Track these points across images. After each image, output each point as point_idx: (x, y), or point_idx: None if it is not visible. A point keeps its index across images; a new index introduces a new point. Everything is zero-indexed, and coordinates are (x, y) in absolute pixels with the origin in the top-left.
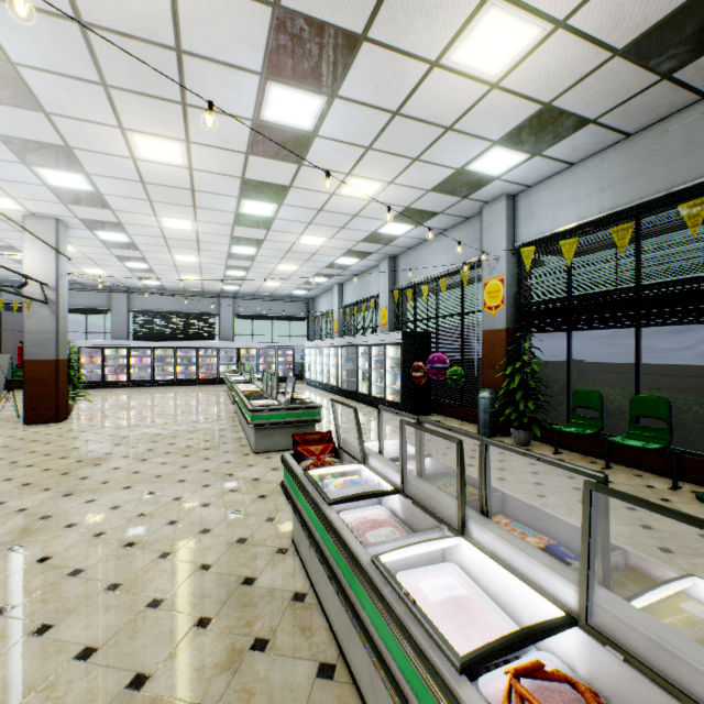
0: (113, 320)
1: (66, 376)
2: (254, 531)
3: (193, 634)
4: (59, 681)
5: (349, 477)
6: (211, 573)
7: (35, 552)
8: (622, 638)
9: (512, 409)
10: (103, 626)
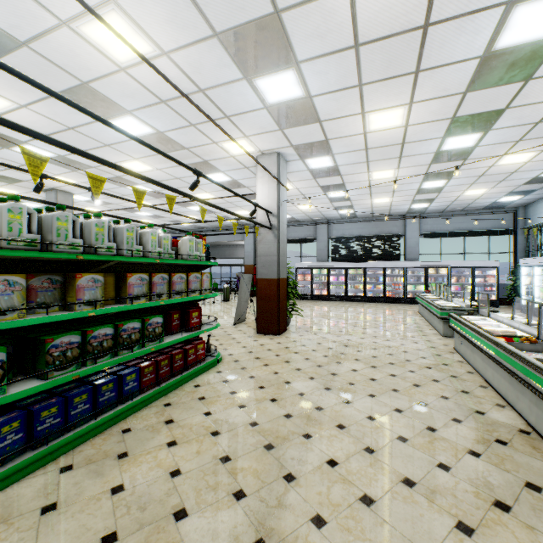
0: (317, 246)
1: (284, 293)
2: None
3: None
4: None
5: None
6: None
7: None
8: None
9: None
10: None
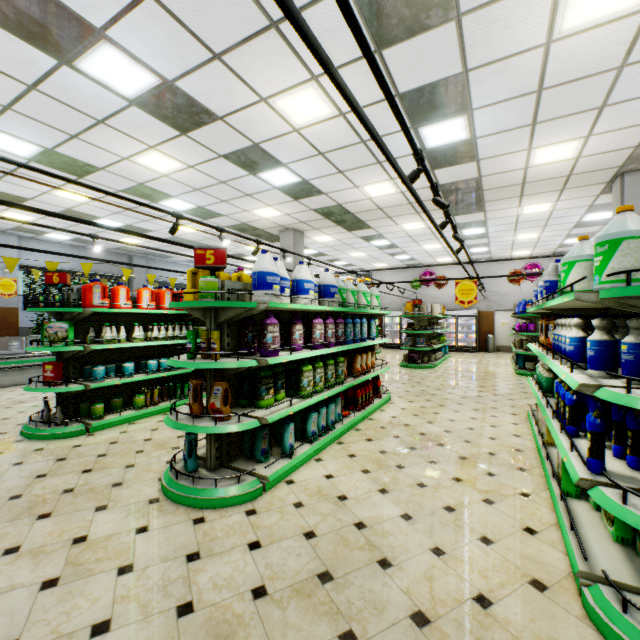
0: None
1: None
2: None
3: None
4: None
5: None
6: None
7: None
8: None
9: None
10: None
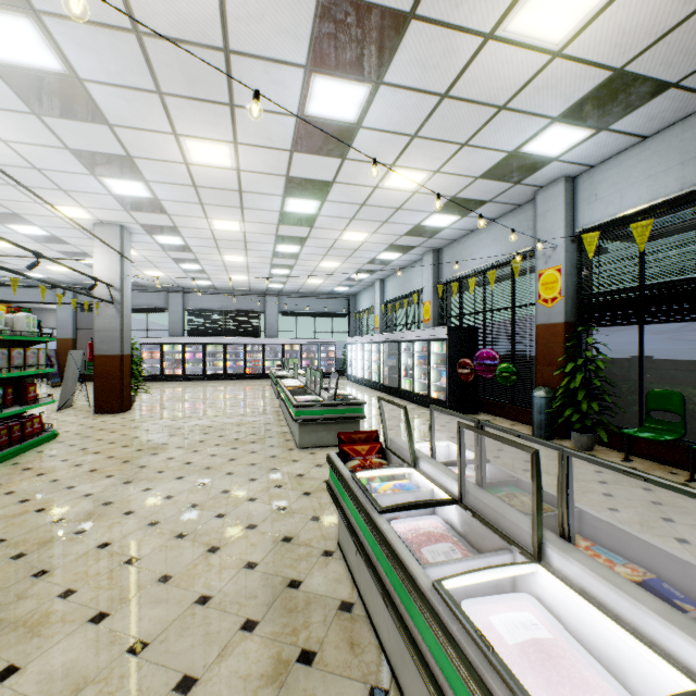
0: (170, 318)
1: (129, 370)
2: (299, 530)
3: (239, 637)
4: (112, 675)
5: (398, 482)
6: (257, 572)
7: (97, 537)
8: None
9: (572, 410)
10: (154, 620)
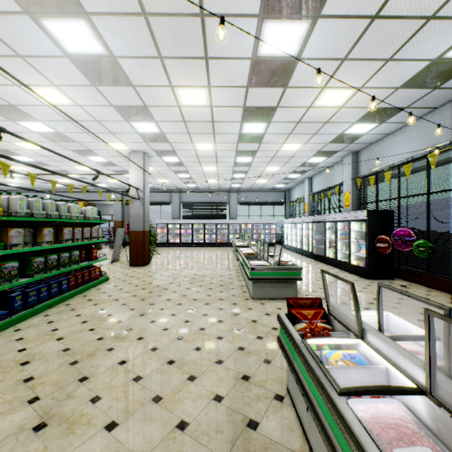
0: (173, 208)
1: (148, 240)
2: (255, 371)
3: None
4: None
5: (347, 351)
6: (223, 406)
7: (119, 355)
8: None
9: None
10: (147, 437)
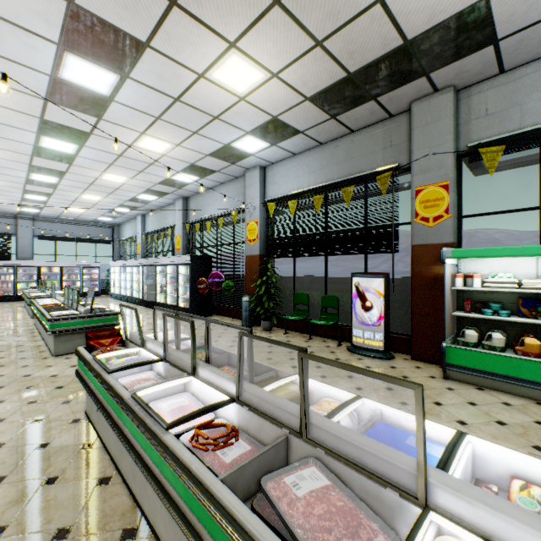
0: None
1: None
2: (50, 413)
3: None
4: None
5: (130, 357)
6: (6, 448)
7: None
8: (250, 401)
9: (261, 307)
10: None
